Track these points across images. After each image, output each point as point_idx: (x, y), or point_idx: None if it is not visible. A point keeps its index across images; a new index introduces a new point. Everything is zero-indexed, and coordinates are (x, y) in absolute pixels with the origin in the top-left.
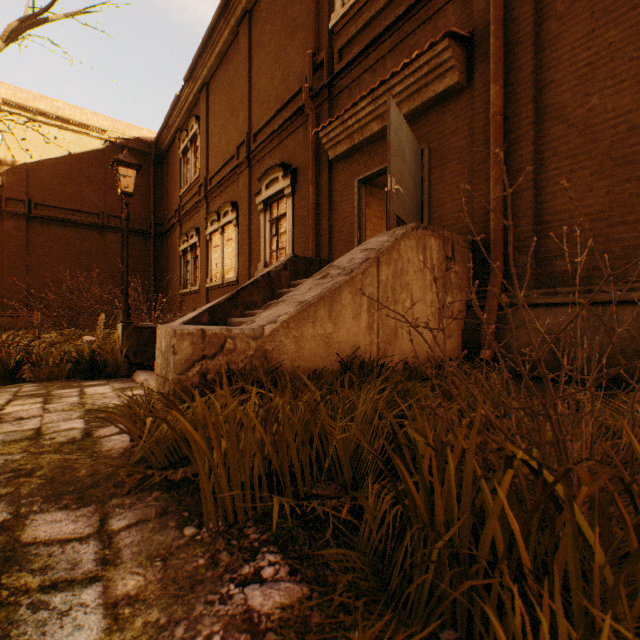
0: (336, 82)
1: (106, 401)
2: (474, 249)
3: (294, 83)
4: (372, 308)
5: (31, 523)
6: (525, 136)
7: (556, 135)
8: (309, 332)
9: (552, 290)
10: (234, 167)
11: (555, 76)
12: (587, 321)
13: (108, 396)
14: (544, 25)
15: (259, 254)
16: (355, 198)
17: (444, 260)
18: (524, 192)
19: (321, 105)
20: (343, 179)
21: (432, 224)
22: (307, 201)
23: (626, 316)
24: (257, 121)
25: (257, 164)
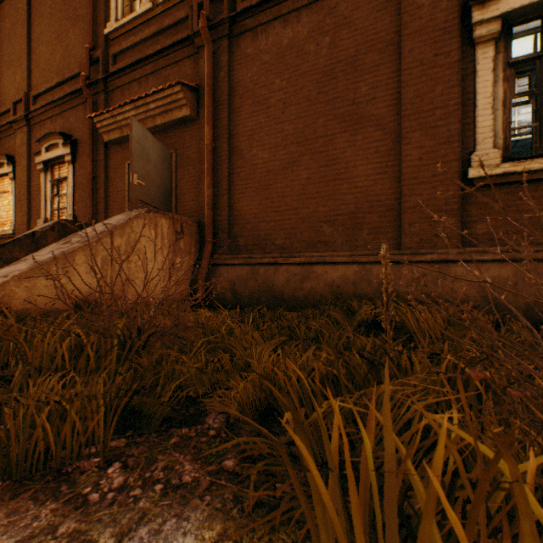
0: (111, 80)
1: None
2: (200, 227)
3: (75, 64)
4: (106, 266)
5: None
6: (225, 162)
7: (239, 165)
8: (42, 283)
9: (235, 256)
10: (10, 121)
11: (239, 131)
12: (248, 274)
13: None
14: (234, 98)
15: (40, 210)
16: (127, 177)
17: (175, 234)
18: (224, 196)
19: (99, 94)
20: (117, 160)
21: (178, 206)
22: (87, 171)
23: (262, 271)
24: (38, 84)
25: (38, 125)
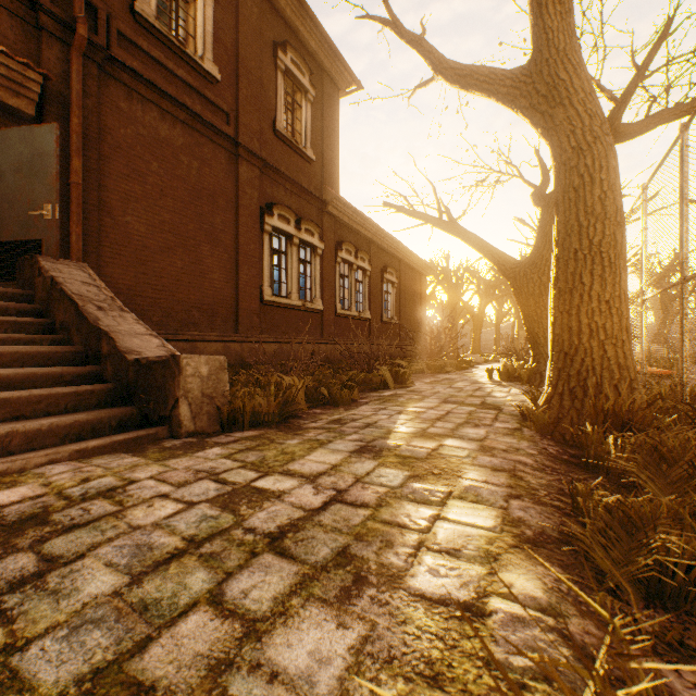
0: None
1: (123, 462)
2: None
3: None
4: None
5: (321, 424)
6: (94, 213)
7: (110, 225)
8: None
9: None
10: None
11: (109, 184)
12: None
13: (87, 470)
14: (102, 142)
15: None
16: None
17: None
18: (93, 254)
19: None
20: None
21: None
22: None
23: None
24: None
25: None
